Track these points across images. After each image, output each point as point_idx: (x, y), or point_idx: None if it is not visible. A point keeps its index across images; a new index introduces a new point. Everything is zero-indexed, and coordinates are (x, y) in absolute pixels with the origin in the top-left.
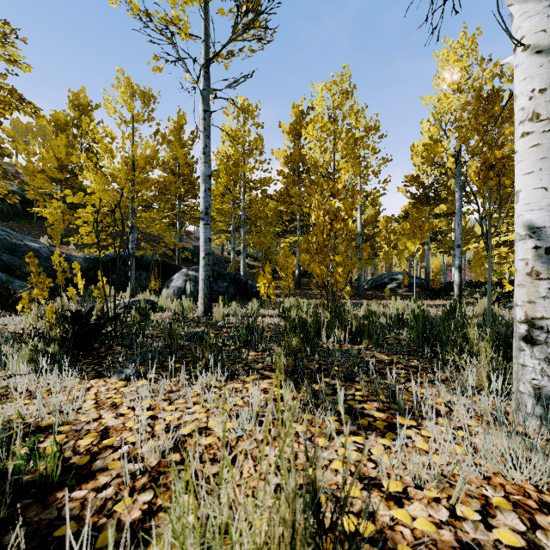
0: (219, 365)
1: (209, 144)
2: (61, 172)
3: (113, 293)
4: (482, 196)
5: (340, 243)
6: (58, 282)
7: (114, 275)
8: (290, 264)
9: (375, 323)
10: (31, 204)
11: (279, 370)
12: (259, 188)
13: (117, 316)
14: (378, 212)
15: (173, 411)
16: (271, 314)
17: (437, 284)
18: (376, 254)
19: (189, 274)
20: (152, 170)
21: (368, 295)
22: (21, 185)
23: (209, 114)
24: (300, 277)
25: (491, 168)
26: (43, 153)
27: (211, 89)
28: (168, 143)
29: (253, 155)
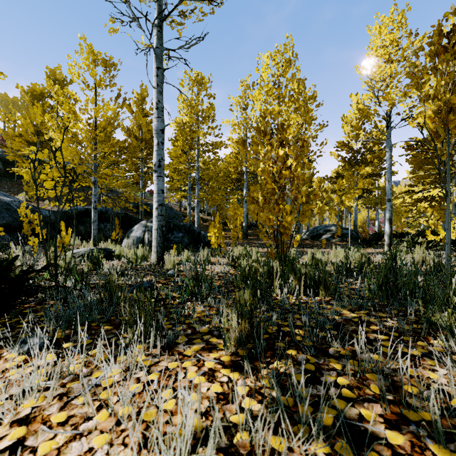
0: (152, 332)
1: (162, 100)
2: (37, 136)
3: (77, 242)
4: (441, 140)
5: (290, 191)
6: (24, 232)
7: (81, 226)
8: (238, 216)
9: (325, 272)
10: (12, 165)
11: (230, 340)
12: (211, 150)
13: (47, 267)
14: (312, 174)
15: (60, 425)
16: (222, 261)
17: (367, 234)
18: (311, 210)
19: (148, 225)
20: (113, 131)
21: (306, 244)
22: (1, 147)
23: (162, 71)
24: (246, 228)
25: (449, 111)
26: (21, 120)
27: (164, 48)
28: (132, 112)
29: (205, 121)
